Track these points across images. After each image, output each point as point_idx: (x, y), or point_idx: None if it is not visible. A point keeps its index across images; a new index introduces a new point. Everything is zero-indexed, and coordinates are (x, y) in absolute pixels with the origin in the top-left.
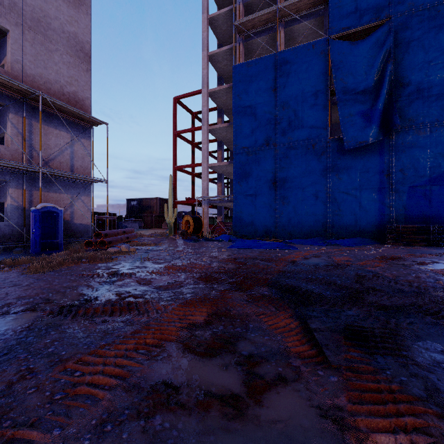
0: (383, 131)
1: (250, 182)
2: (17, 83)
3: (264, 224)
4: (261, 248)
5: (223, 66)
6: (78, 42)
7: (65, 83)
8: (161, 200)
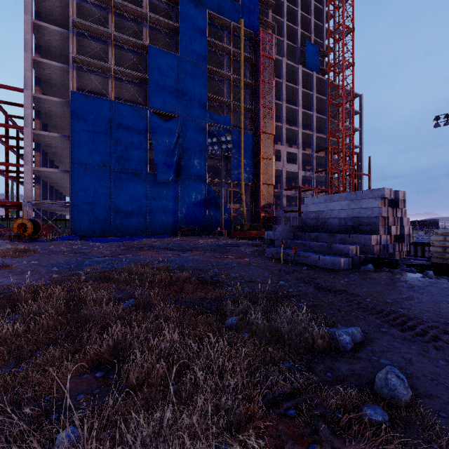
0: (176, 175)
1: (89, 193)
2: None
3: (102, 226)
4: (119, 241)
5: (47, 73)
6: None
7: None
8: None
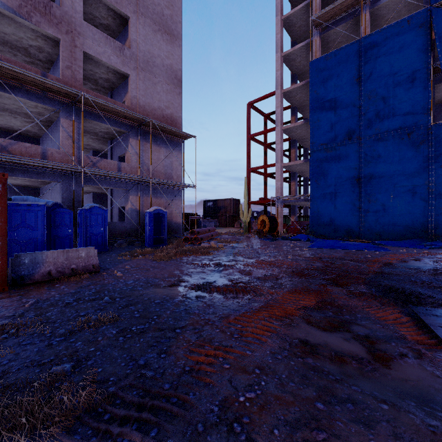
0: None
1: (329, 180)
2: (136, 115)
3: (346, 223)
4: (346, 249)
5: (297, 63)
6: (173, 71)
7: (164, 108)
8: (234, 201)
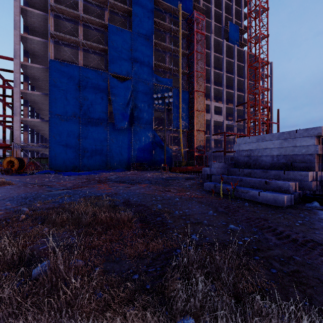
0: (129, 124)
1: (63, 137)
2: None
3: (73, 163)
4: (84, 175)
5: (32, 46)
6: None
7: None
8: None
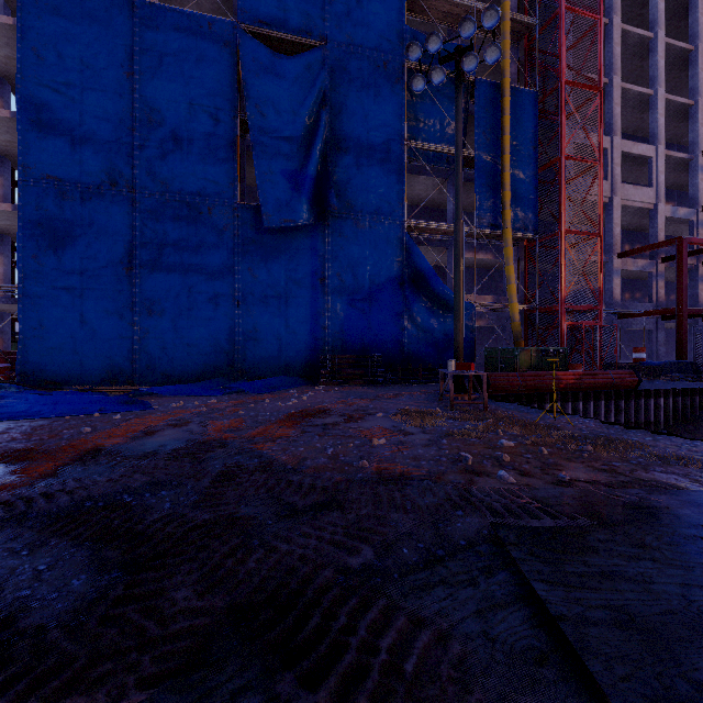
0: (316, 211)
1: (69, 260)
2: None
3: (106, 355)
4: (53, 415)
5: None
6: None
7: None
8: None
